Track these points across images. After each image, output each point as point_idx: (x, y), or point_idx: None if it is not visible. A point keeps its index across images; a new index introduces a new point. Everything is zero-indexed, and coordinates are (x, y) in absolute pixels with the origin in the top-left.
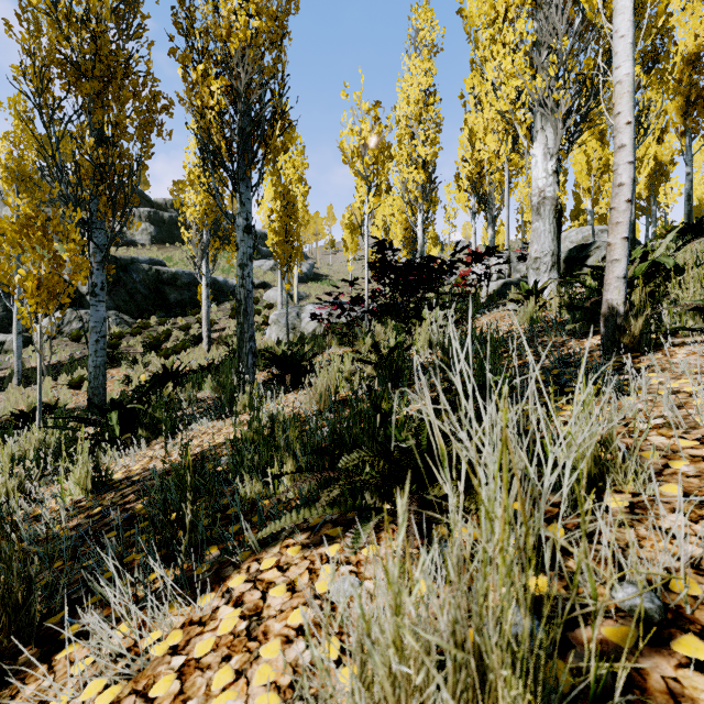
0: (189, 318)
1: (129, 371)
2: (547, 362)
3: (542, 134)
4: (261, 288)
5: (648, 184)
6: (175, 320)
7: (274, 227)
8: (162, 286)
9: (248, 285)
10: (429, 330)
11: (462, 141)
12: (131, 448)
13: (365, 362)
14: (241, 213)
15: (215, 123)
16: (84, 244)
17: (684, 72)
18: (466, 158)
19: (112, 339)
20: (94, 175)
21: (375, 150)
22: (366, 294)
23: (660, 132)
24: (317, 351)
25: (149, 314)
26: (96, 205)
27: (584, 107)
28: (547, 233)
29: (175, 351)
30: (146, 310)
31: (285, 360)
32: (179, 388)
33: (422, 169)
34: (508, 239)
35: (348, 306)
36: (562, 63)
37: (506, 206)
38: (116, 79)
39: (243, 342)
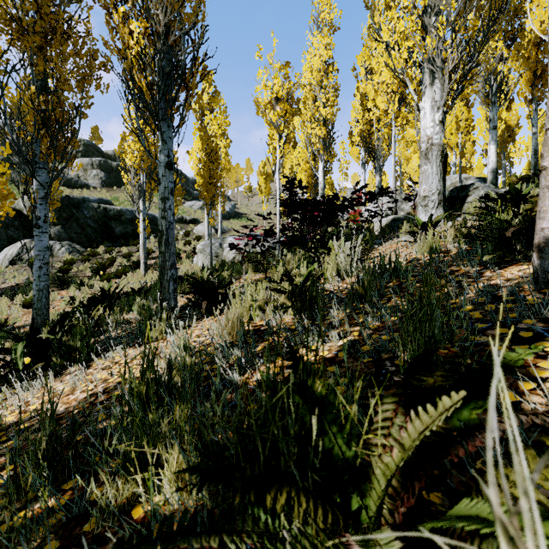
0: (131, 247)
1: (76, 292)
2: (471, 295)
3: (430, 89)
4: (192, 224)
5: (499, 143)
6: (119, 249)
7: (200, 171)
8: (109, 221)
9: (169, 217)
10: (336, 259)
11: (354, 105)
12: (39, 380)
13: (279, 291)
14: (163, 151)
15: (136, 64)
16: (28, 182)
17: (532, 51)
18: (358, 120)
19: (65, 265)
20: (34, 119)
21: (285, 103)
22: (278, 227)
23: (508, 102)
24: (235, 276)
25: (97, 244)
26: (39, 147)
27: (467, 65)
28: (434, 175)
29: (117, 275)
30: (95, 241)
31: (203, 286)
32: (113, 309)
33: (323, 126)
34: (395, 183)
35: (262, 237)
36: (451, 23)
37: (393, 155)
38: (57, 37)
39: (165, 270)
